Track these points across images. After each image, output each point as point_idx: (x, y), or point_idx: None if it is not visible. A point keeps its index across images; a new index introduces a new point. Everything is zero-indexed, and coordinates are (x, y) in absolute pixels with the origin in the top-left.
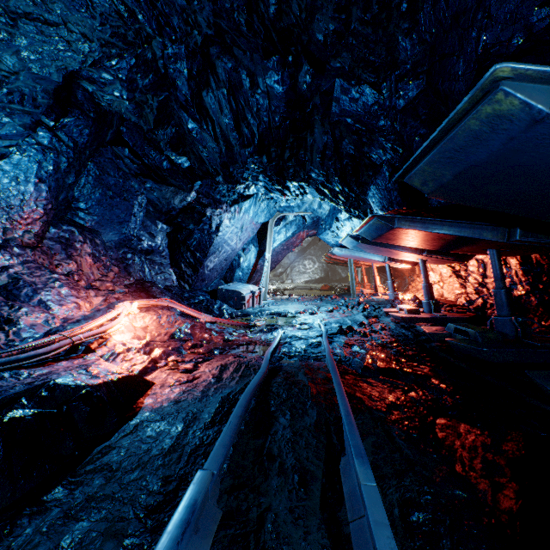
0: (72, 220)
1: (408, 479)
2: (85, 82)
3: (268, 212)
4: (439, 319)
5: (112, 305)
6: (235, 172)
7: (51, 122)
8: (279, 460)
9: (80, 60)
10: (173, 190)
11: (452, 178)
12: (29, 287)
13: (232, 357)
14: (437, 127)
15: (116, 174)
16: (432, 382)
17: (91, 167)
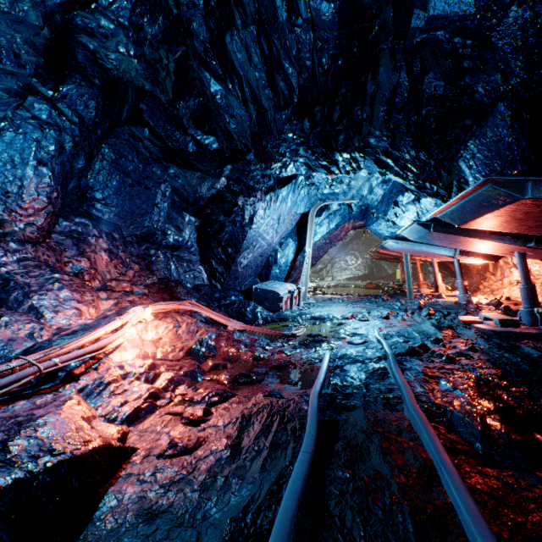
0: (88, 212)
1: None
2: (84, 36)
3: (308, 201)
4: None
5: (123, 310)
6: (268, 146)
7: (49, 91)
8: None
9: None
10: (199, 176)
11: None
12: (20, 290)
13: (261, 394)
14: None
15: (135, 158)
16: None
17: (106, 150)
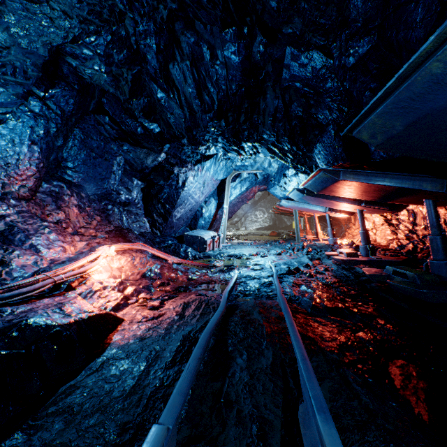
0: (62, 177)
1: (371, 433)
2: (69, 57)
3: (226, 170)
4: (375, 261)
5: (93, 248)
6: (197, 135)
7: (42, 93)
8: (237, 406)
9: (62, 36)
10: (146, 151)
11: (403, 129)
12: (22, 233)
13: (194, 295)
14: (389, 80)
15: (98, 138)
16: (378, 322)
17: (77, 132)
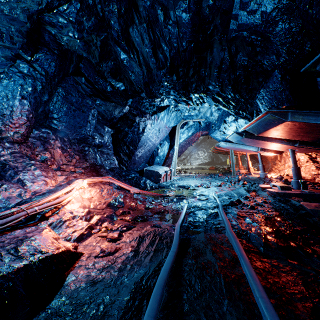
0: (49, 125)
1: None
2: (49, 26)
3: (176, 119)
4: (308, 195)
5: (71, 181)
6: (153, 89)
7: (29, 57)
8: None
9: (37, 1)
10: (113, 105)
11: None
12: (12, 170)
13: (149, 226)
14: None
15: (76, 94)
16: None
17: (60, 90)
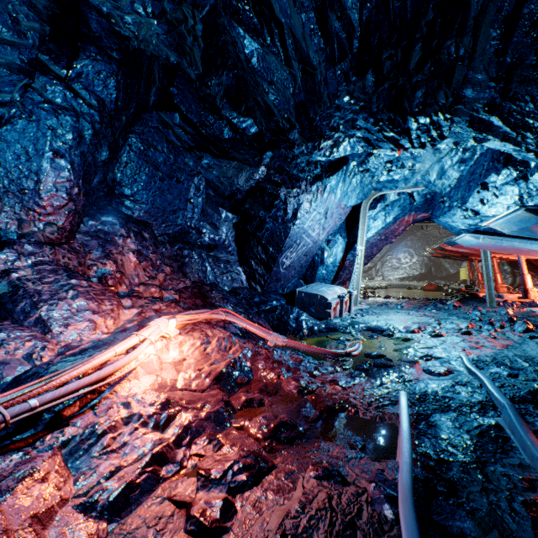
0: (116, 210)
1: None
2: None
3: (361, 191)
4: None
5: (147, 321)
6: (317, 118)
7: (63, 70)
8: None
9: None
10: (236, 166)
11: None
12: (29, 299)
13: (311, 473)
14: None
15: (164, 148)
16: None
17: (132, 140)
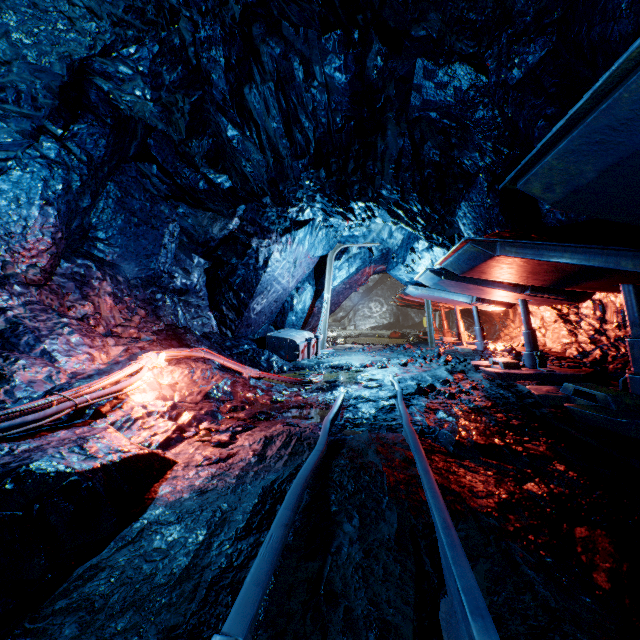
0: (89, 253)
1: None
2: (99, 78)
3: (327, 243)
4: (547, 376)
5: (134, 356)
6: (285, 191)
7: (59, 130)
8: (345, 602)
9: (87, 45)
10: (211, 216)
11: (596, 176)
12: (31, 334)
13: (280, 425)
14: (575, 101)
15: (142, 196)
16: (556, 468)
17: (111, 187)
